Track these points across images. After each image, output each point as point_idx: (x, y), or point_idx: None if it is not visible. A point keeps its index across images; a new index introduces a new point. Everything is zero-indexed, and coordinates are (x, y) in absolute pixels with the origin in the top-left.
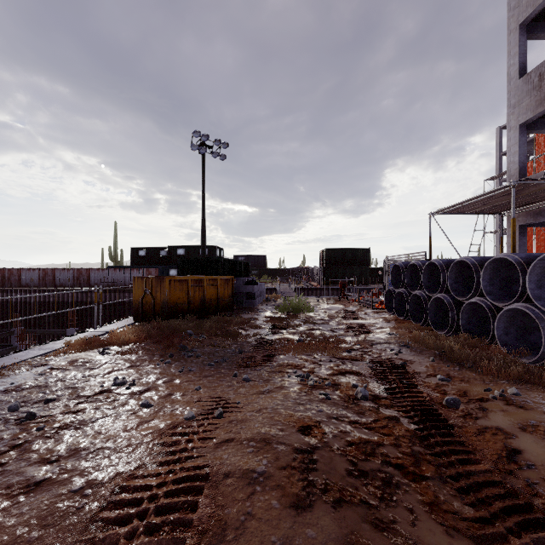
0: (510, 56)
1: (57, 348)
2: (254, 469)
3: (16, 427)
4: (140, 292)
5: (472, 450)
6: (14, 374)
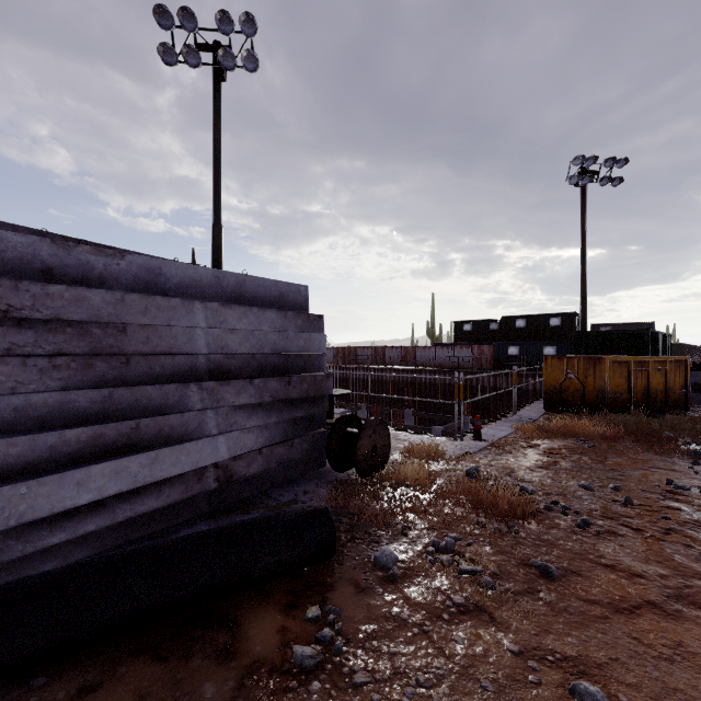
0: None
1: (512, 431)
2: None
3: (629, 509)
4: (555, 375)
5: None
6: (514, 451)
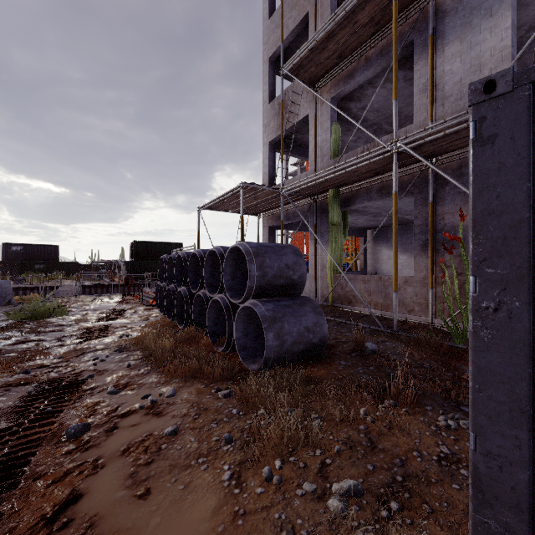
0: (264, 83)
1: None
2: None
3: None
4: None
5: None
6: None
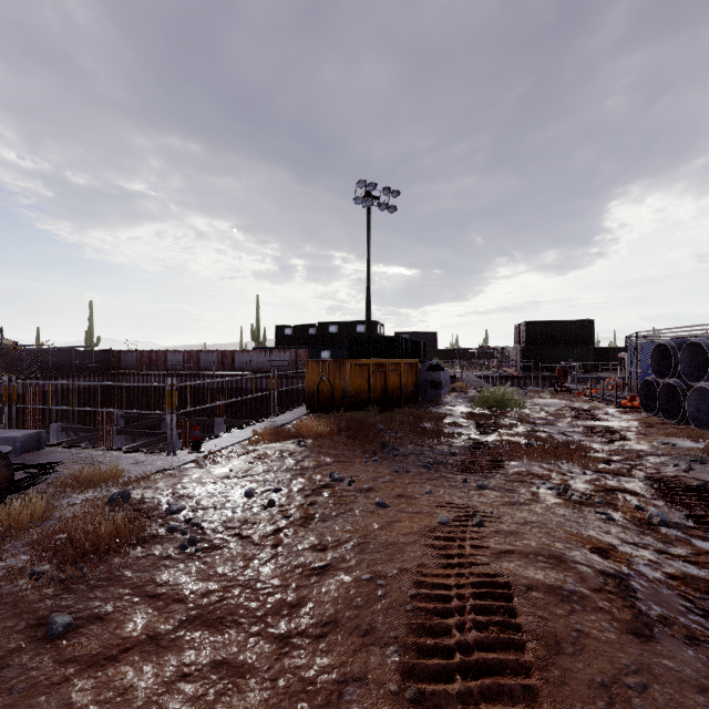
0: None
1: (248, 437)
2: (560, 586)
3: (264, 513)
4: (314, 378)
5: None
6: (224, 461)
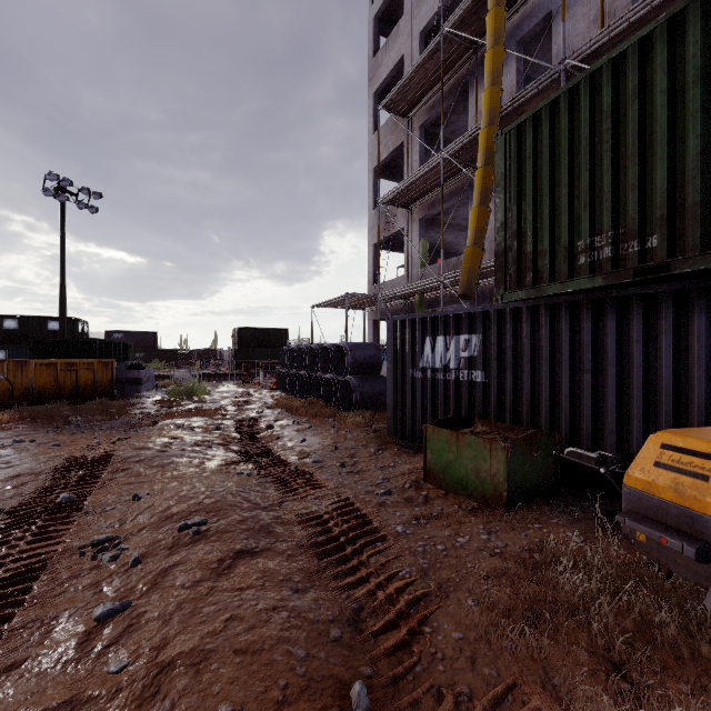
0: (369, 190)
1: None
2: (142, 447)
3: None
4: None
5: (261, 439)
6: None
